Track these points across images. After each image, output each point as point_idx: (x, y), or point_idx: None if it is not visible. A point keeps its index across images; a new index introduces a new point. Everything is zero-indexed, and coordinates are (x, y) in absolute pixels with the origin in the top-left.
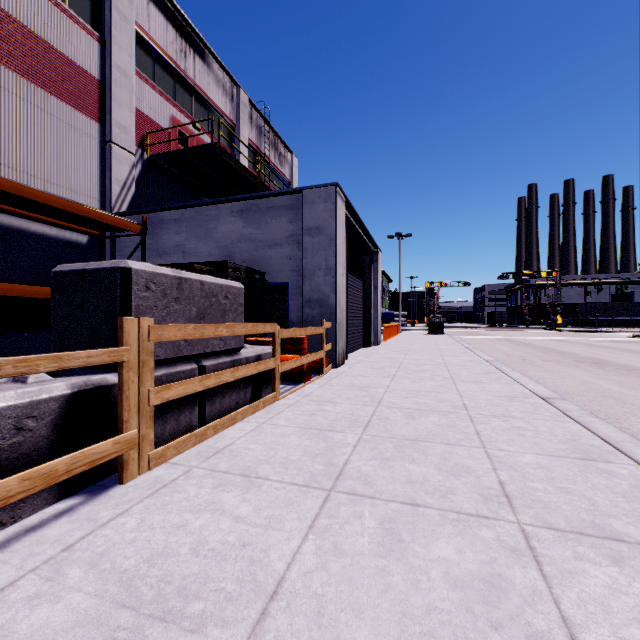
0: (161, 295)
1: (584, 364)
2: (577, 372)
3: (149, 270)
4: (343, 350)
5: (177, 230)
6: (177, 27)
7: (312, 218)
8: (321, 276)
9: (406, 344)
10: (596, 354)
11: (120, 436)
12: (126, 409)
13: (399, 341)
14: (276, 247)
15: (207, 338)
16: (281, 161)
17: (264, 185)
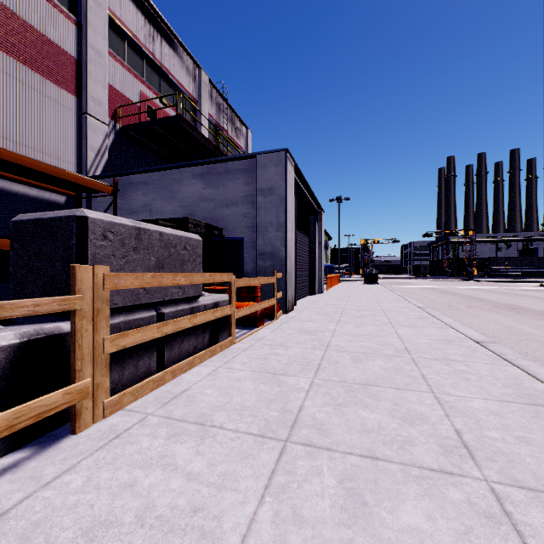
0: (119, 244)
1: (503, 310)
2: (499, 317)
3: (106, 219)
4: (292, 298)
5: (145, 191)
6: (146, 14)
7: (265, 180)
8: (273, 232)
9: (346, 292)
10: (511, 301)
11: (71, 386)
12: (79, 358)
13: (340, 290)
14: (233, 206)
15: (166, 286)
16: (237, 134)
17: (222, 153)
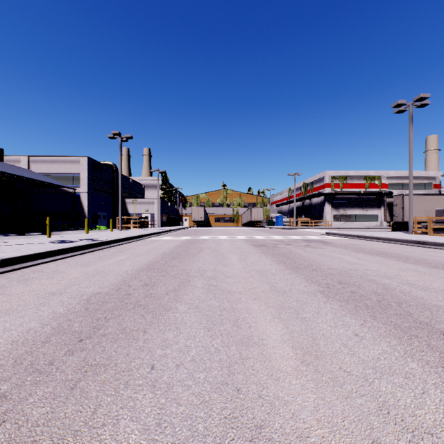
0: (439, 212)
1: None
2: None
3: (437, 209)
4: None
5: None
6: None
7: None
8: None
9: None
10: None
11: (425, 229)
12: (427, 227)
13: None
14: None
15: None
16: None
17: None
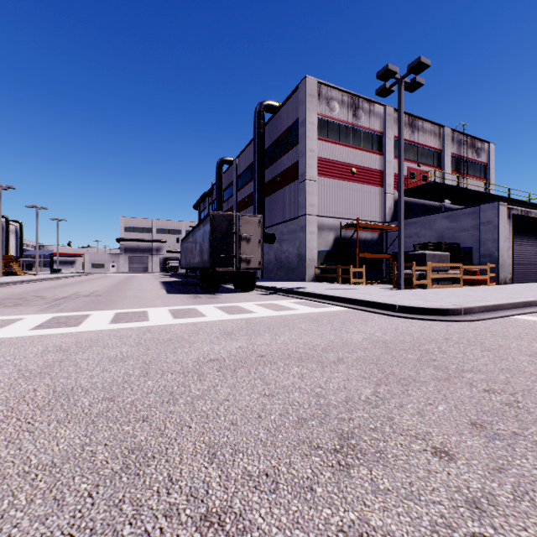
0: (430, 257)
1: None
2: None
3: (428, 253)
4: (505, 278)
5: (415, 226)
6: (409, 122)
7: (484, 218)
8: (489, 243)
9: None
10: None
11: (427, 280)
12: (427, 277)
13: None
14: (465, 231)
15: (439, 267)
16: (477, 153)
17: (461, 188)
